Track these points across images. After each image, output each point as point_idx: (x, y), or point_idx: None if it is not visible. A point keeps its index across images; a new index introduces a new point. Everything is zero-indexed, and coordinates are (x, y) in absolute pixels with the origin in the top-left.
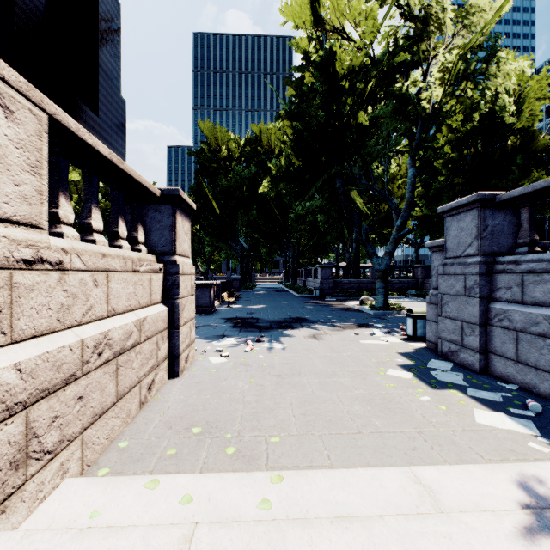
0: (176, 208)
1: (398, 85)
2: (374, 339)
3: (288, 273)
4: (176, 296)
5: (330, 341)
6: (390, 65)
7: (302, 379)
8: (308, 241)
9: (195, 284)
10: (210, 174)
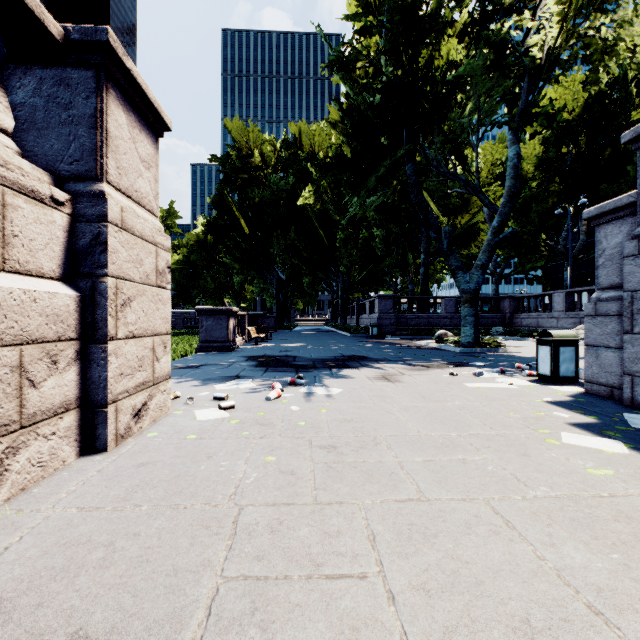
0: (106, 80)
1: (494, 27)
2: (486, 382)
3: (335, 312)
4: (101, 270)
5: (414, 384)
6: (481, 4)
7: (384, 456)
8: (360, 270)
9: (206, 310)
10: (238, 186)
